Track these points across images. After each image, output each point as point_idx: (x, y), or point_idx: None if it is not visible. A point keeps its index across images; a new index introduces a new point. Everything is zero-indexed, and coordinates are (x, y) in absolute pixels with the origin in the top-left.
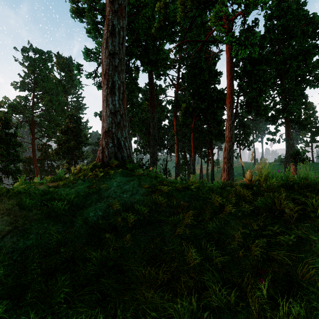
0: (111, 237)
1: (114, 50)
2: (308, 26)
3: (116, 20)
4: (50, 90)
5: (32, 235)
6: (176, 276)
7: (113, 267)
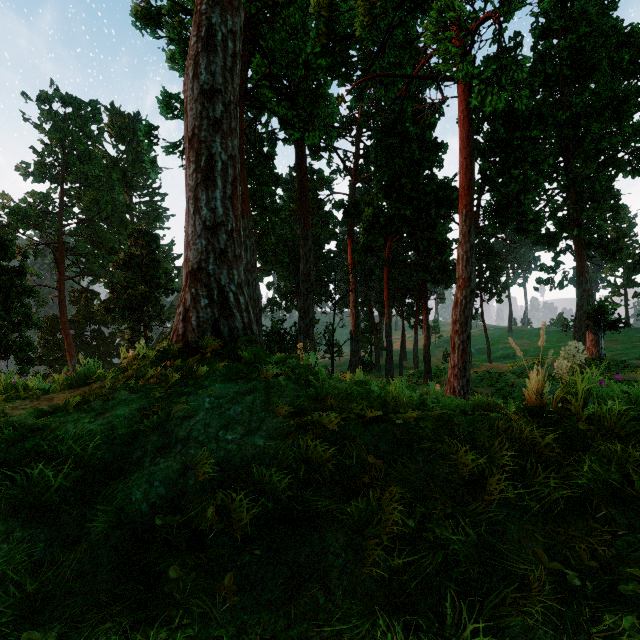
0: (180, 577)
1: (214, 83)
2: (621, 51)
3: (217, 15)
4: (95, 180)
5: None
6: None
7: None
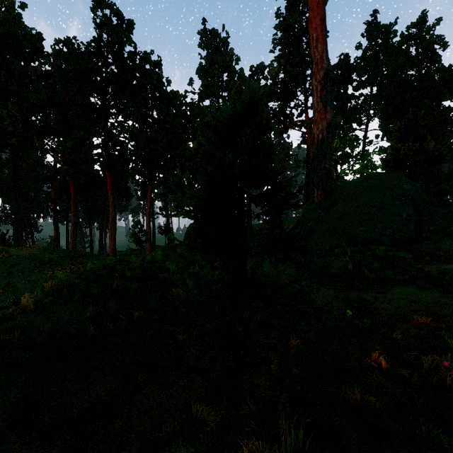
0: None
1: None
2: None
3: None
4: None
5: None
6: None
7: None
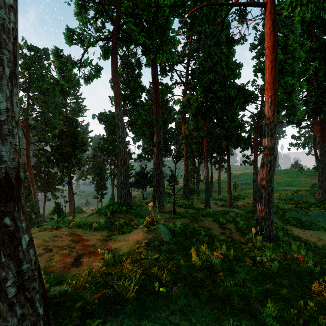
0: None
1: None
2: None
3: None
4: (46, 90)
5: None
6: None
7: None
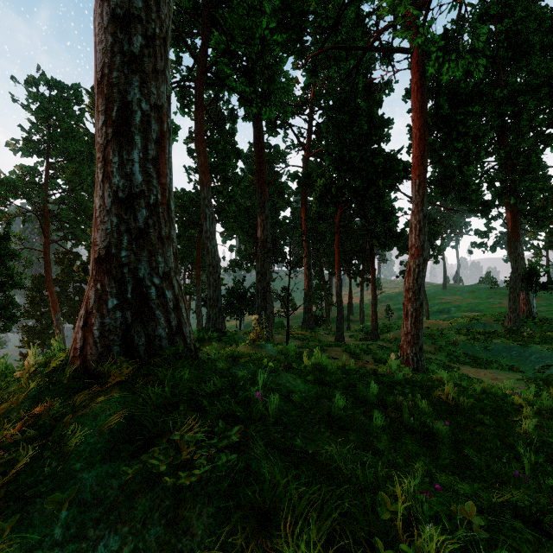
0: None
1: (130, 7)
2: (551, 35)
3: None
4: (77, 155)
5: None
6: None
7: None
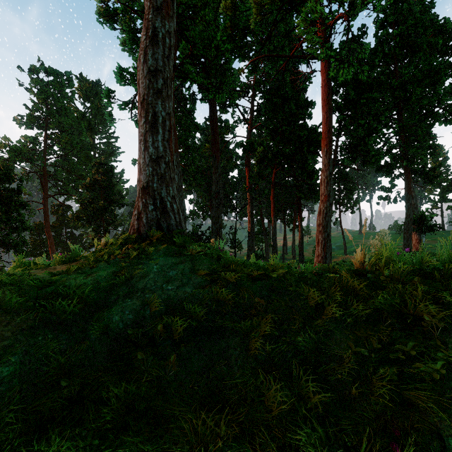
0: (144, 358)
1: (157, 66)
2: (437, 37)
3: (159, 21)
4: (69, 127)
5: (16, 357)
6: (248, 430)
7: (146, 411)
